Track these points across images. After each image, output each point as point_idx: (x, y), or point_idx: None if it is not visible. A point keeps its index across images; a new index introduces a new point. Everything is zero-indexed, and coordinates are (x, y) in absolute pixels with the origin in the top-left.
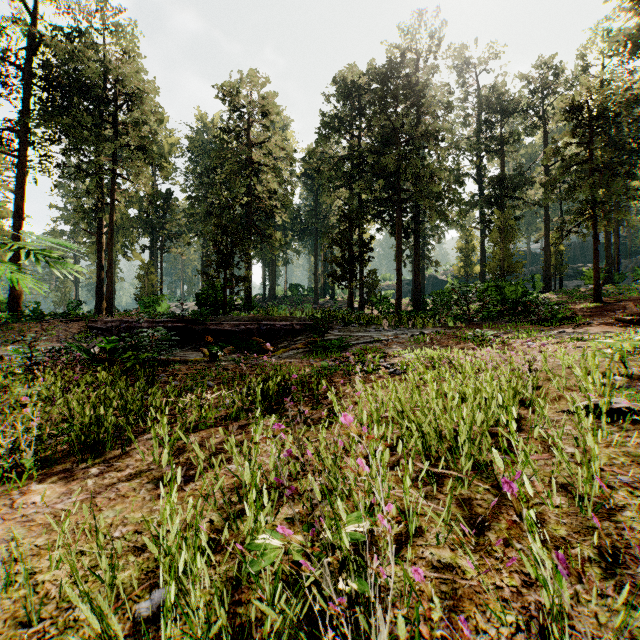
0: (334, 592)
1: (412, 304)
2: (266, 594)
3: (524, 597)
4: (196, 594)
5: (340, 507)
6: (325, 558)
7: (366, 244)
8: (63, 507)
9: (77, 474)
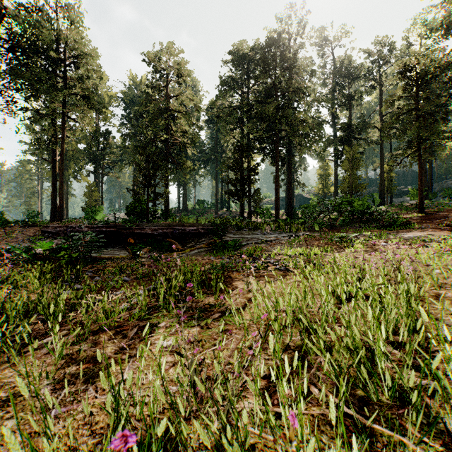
0: None
1: (286, 214)
2: None
3: None
4: None
5: None
6: None
7: (253, 169)
8: None
9: None
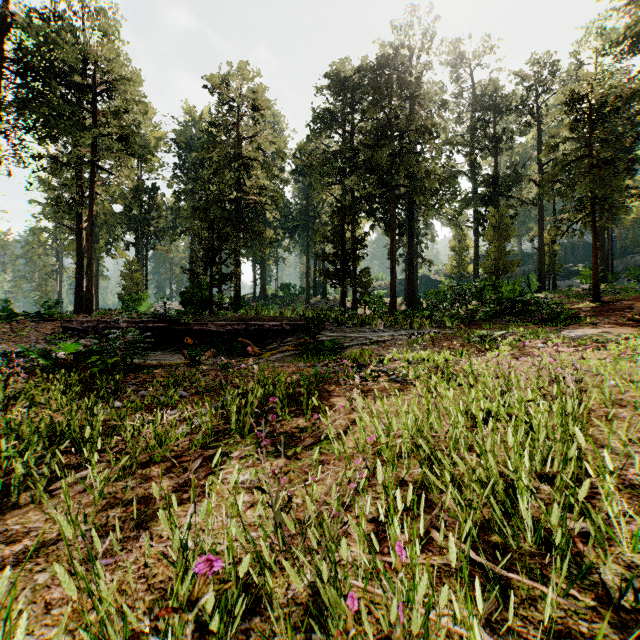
0: None
1: (406, 304)
2: None
3: None
4: None
5: None
6: None
7: (360, 240)
8: None
9: None
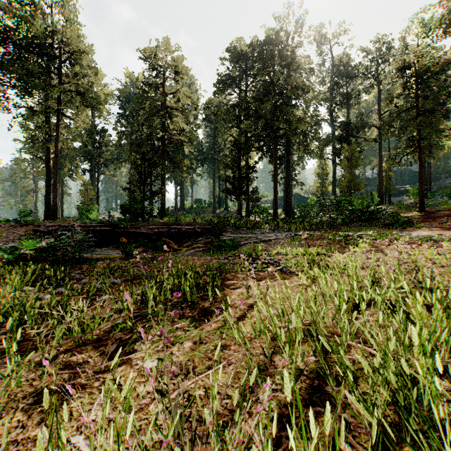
0: None
1: (284, 213)
2: None
3: None
4: None
5: None
6: None
7: (252, 167)
8: None
9: None
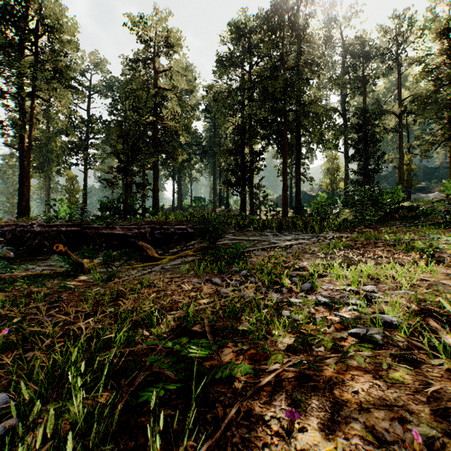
0: None
1: (293, 211)
2: None
3: None
4: None
5: None
6: None
7: (259, 153)
8: None
9: None
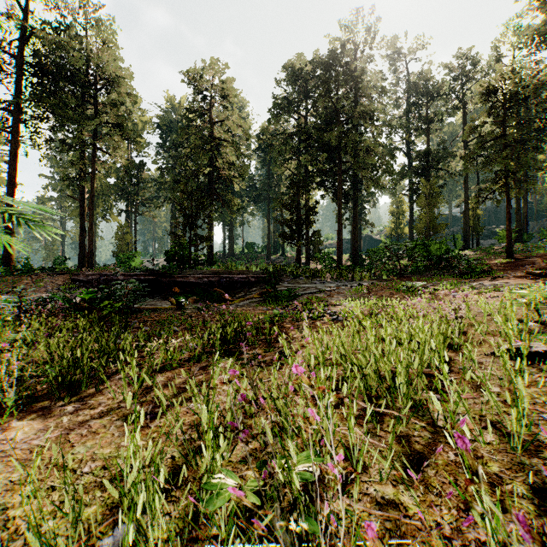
0: (285, 533)
1: (351, 260)
2: (221, 531)
3: (464, 534)
4: (153, 536)
5: (291, 449)
6: (277, 499)
7: (312, 208)
8: (39, 443)
9: (54, 412)
